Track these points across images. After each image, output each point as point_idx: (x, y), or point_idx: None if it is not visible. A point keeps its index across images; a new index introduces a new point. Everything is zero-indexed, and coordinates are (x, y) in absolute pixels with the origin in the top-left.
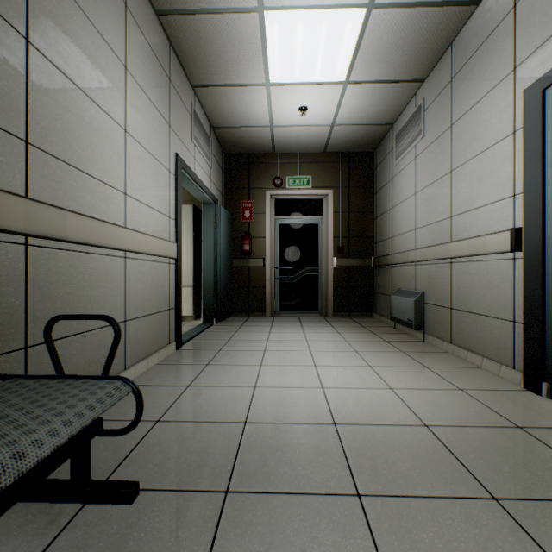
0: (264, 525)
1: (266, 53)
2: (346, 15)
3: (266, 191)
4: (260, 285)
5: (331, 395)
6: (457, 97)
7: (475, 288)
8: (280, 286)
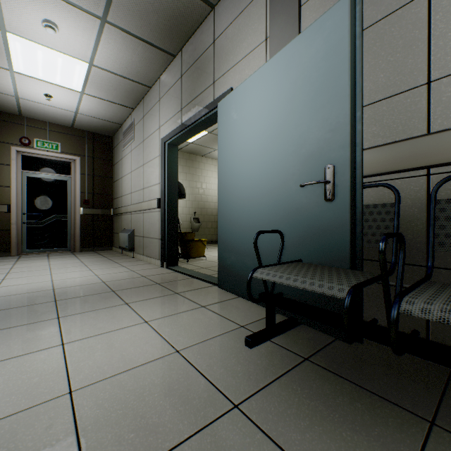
0: (3, 314)
1: (9, 52)
2: (75, 61)
3: (13, 147)
4: (4, 228)
5: (57, 282)
6: (145, 128)
7: (150, 225)
8: (29, 229)
